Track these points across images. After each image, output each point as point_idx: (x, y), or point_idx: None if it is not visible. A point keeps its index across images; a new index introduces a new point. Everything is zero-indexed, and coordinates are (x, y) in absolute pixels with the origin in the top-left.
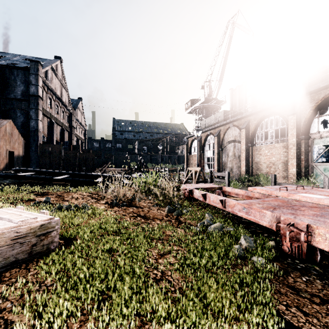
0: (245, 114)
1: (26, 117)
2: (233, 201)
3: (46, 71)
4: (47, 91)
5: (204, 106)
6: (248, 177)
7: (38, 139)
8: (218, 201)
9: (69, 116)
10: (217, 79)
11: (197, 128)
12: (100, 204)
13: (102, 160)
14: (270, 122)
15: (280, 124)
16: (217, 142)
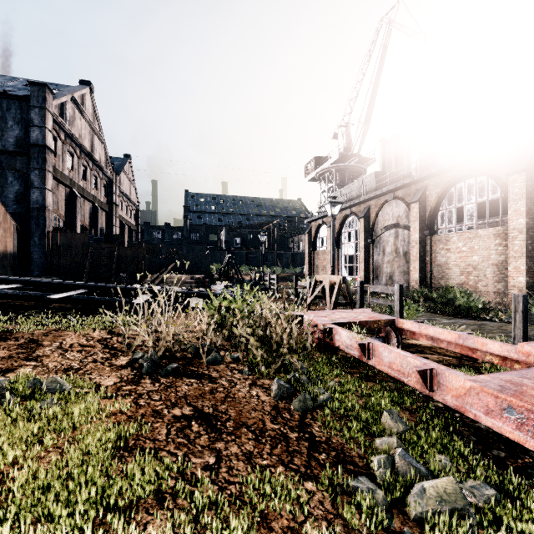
0: (419, 176)
1: (24, 185)
2: (463, 380)
3: (62, 104)
4: (64, 139)
5: (338, 167)
6: (427, 292)
7: (45, 223)
8: (408, 368)
9: (108, 185)
10: (361, 122)
11: (332, 200)
12: (112, 368)
13: (159, 260)
14: (468, 189)
15: (489, 193)
16: (364, 227)
